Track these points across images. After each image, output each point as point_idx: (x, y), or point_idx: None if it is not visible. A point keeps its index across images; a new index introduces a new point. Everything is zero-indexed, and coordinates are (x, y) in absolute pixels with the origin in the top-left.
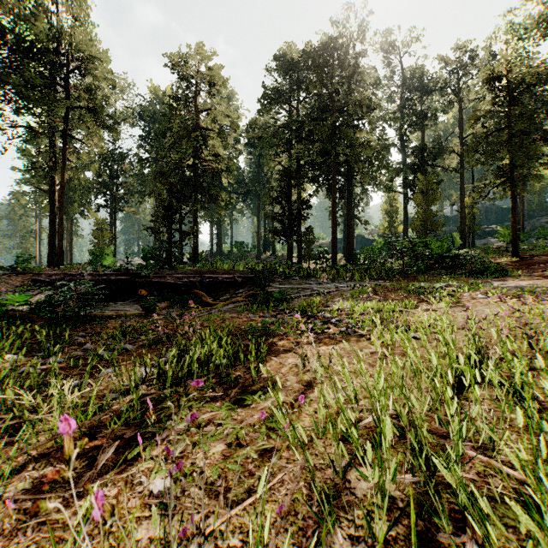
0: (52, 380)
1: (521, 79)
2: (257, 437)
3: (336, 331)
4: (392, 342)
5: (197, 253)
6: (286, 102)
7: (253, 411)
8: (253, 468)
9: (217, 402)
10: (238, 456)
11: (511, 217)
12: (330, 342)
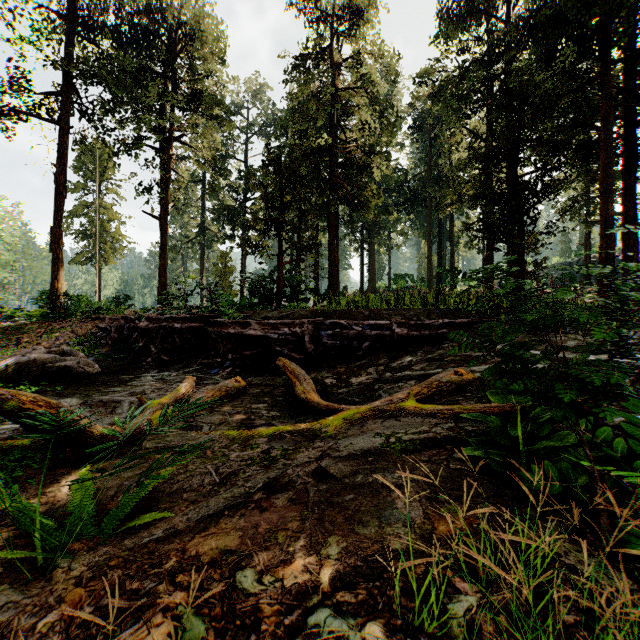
0: None
1: None
2: None
3: None
4: None
5: (333, 287)
6: (485, 15)
7: None
8: None
9: None
10: None
11: None
12: None
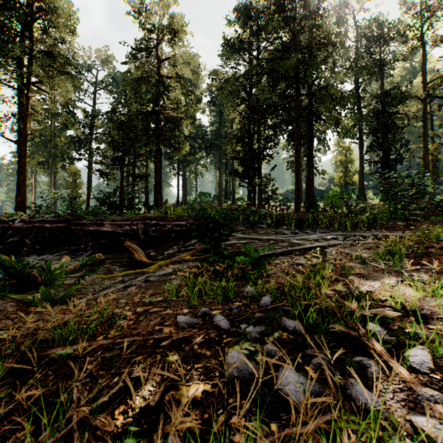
0: None
1: None
2: None
3: None
4: None
5: (158, 201)
6: (246, 50)
7: None
8: None
9: None
10: None
11: None
12: None
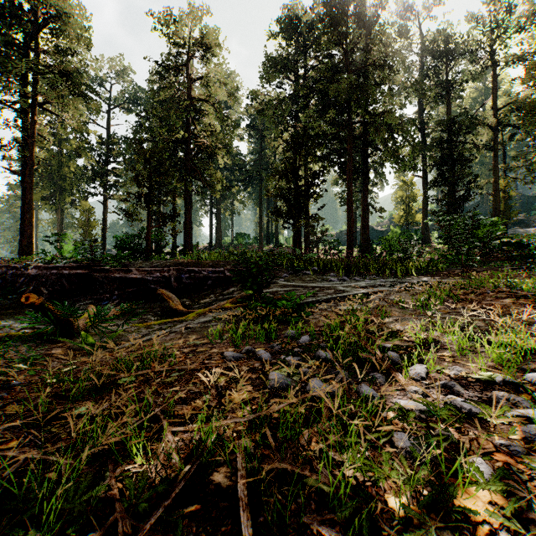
0: None
1: None
2: None
3: None
4: None
5: (188, 243)
6: (291, 69)
7: None
8: None
9: None
10: None
11: None
12: None
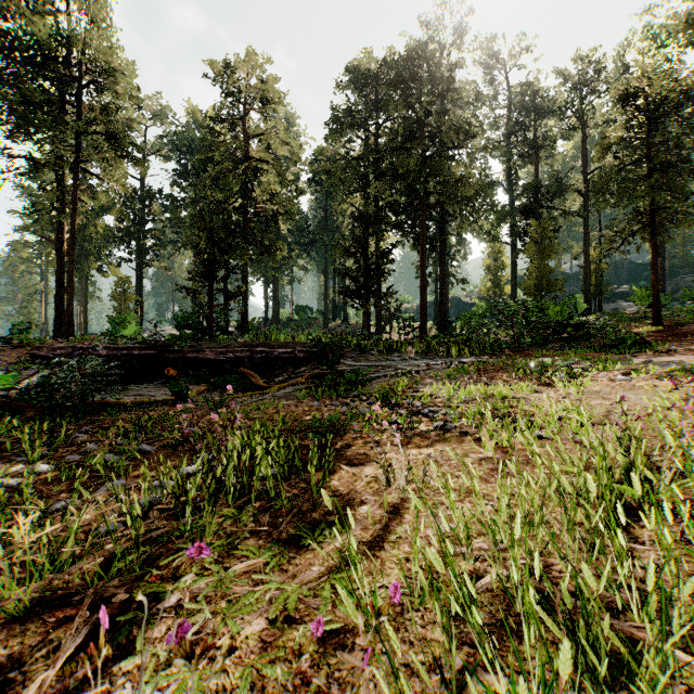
0: (11, 509)
1: (664, 95)
2: (317, 604)
3: (430, 426)
4: (510, 444)
5: (247, 321)
6: (361, 126)
7: (312, 559)
8: (309, 669)
9: (260, 538)
10: (284, 648)
11: (652, 274)
12: (423, 443)
